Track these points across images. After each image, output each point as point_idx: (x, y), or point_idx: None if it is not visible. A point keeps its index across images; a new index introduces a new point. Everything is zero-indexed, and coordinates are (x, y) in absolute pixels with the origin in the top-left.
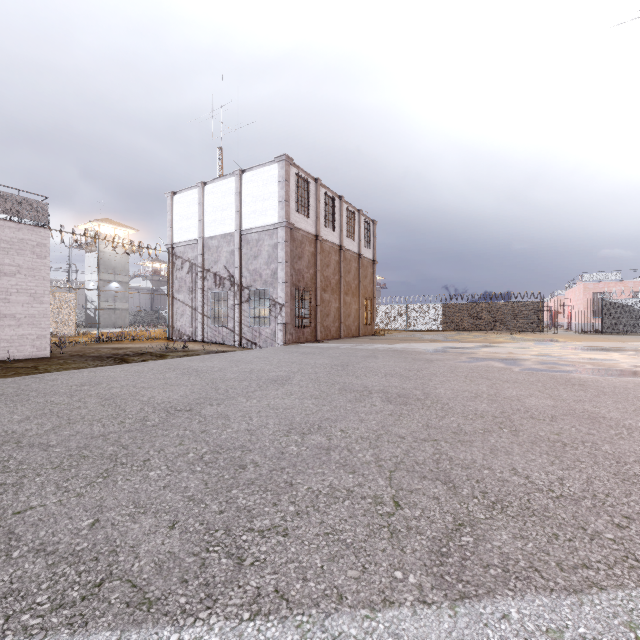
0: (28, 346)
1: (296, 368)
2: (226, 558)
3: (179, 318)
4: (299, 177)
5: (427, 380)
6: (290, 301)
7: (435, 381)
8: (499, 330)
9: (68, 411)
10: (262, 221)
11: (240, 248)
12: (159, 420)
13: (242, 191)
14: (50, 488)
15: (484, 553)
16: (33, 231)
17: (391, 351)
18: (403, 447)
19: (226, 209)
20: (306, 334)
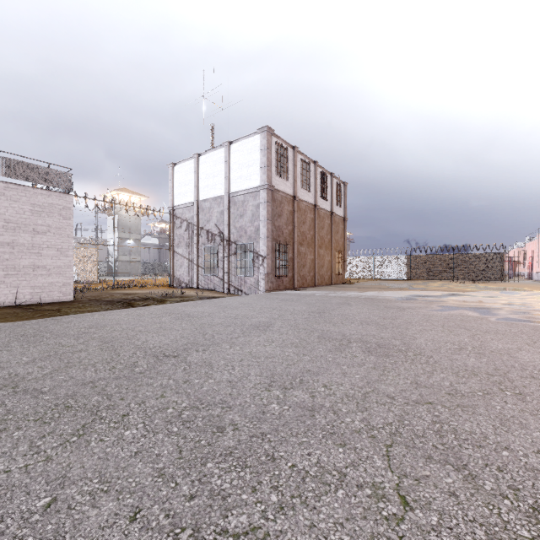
0: (56, 292)
1: (276, 314)
2: None
3: (178, 268)
4: (279, 145)
5: (404, 329)
6: (271, 254)
7: (412, 330)
8: (461, 279)
9: (70, 354)
10: (247, 185)
11: (228, 208)
12: (147, 366)
13: (230, 160)
14: (23, 447)
15: None
16: (60, 197)
17: (363, 299)
18: (395, 411)
19: (217, 176)
20: (285, 282)
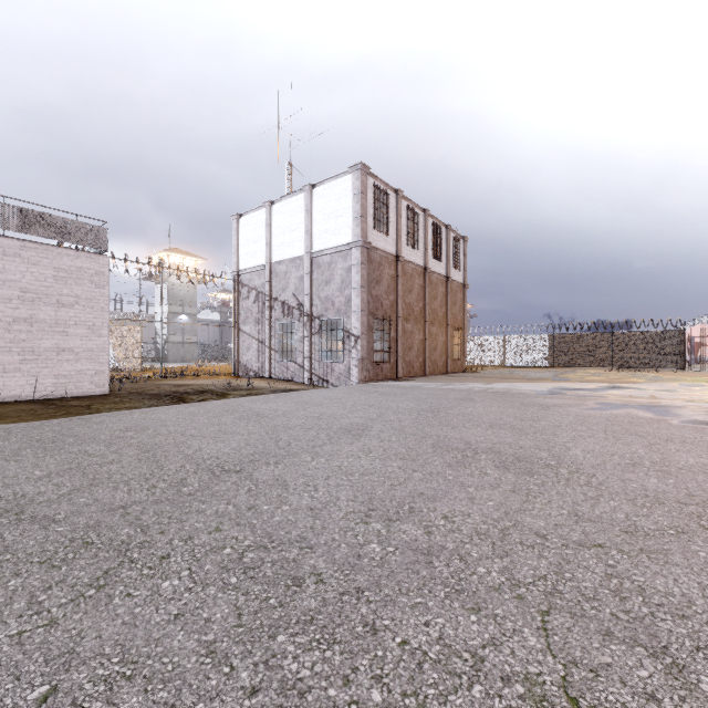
0: (86, 382)
1: (375, 413)
2: None
3: (245, 352)
4: (377, 189)
5: (551, 435)
6: (366, 332)
7: (563, 437)
8: (623, 367)
9: (97, 466)
10: (335, 241)
11: (310, 273)
12: (199, 485)
13: (312, 208)
14: (19, 603)
15: None
16: (91, 259)
17: (491, 392)
18: (549, 557)
19: (295, 230)
20: (385, 370)
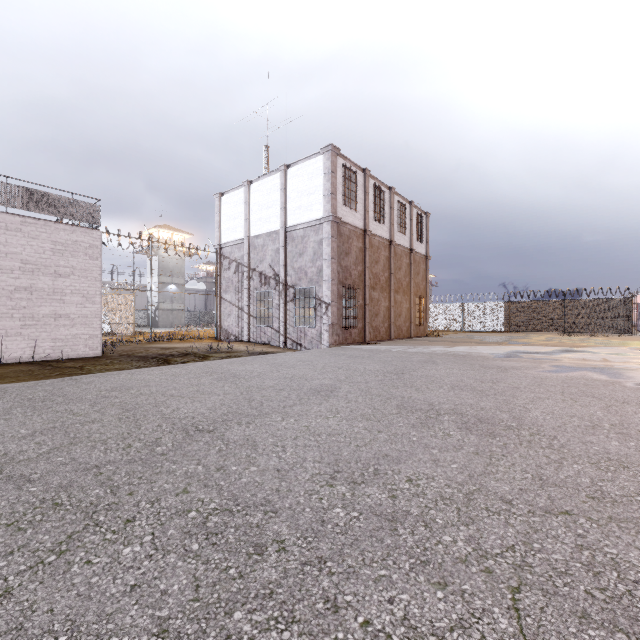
0: (81, 345)
1: (343, 375)
2: None
3: (226, 318)
4: (346, 168)
5: (510, 397)
6: (336, 300)
7: (522, 398)
8: (575, 331)
9: (80, 425)
10: (307, 216)
11: (285, 246)
12: (172, 445)
13: (287, 187)
14: None
15: None
16: (86, 233)
17: (451, 355)
18: (516, 525)
19: (271, 206)
20: (353, 335)
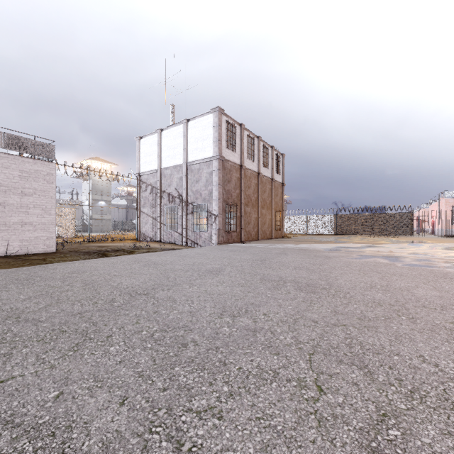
0: (41, 244)
1: (226, 262)
2: (166, 441)
3: (144, 225)
4: (228, 123)
5: (328, 272)
6: (222, 213)
7: (335, 273)
8: (378, 234)
9: (59, 293)
10: (202, 155)
11: (186, 175)
12: (123, 302)
13: (188, 134)
14: (31, 359)
15: (416, 451)
16: (44, 164)
17: (297, 249)
18: (317, 331)
19: (176, 147)
20: (233, 237)
